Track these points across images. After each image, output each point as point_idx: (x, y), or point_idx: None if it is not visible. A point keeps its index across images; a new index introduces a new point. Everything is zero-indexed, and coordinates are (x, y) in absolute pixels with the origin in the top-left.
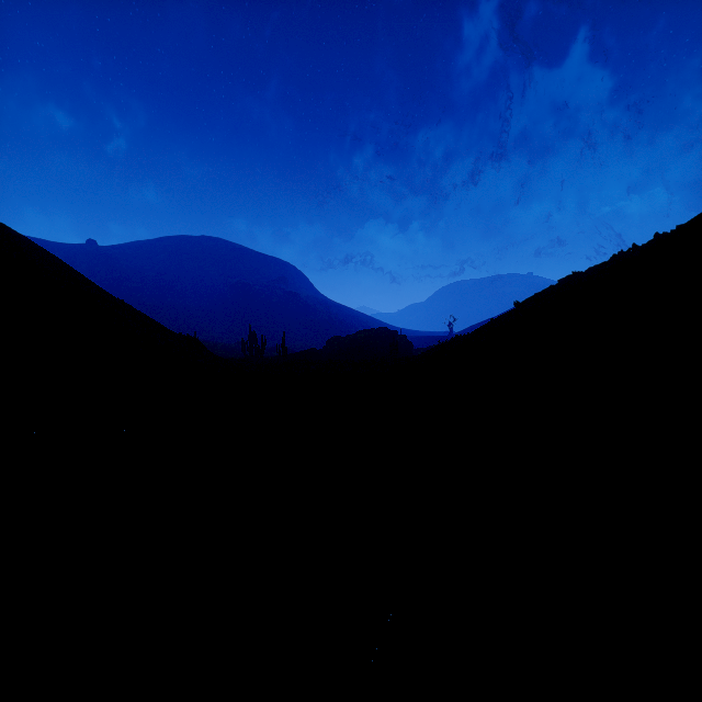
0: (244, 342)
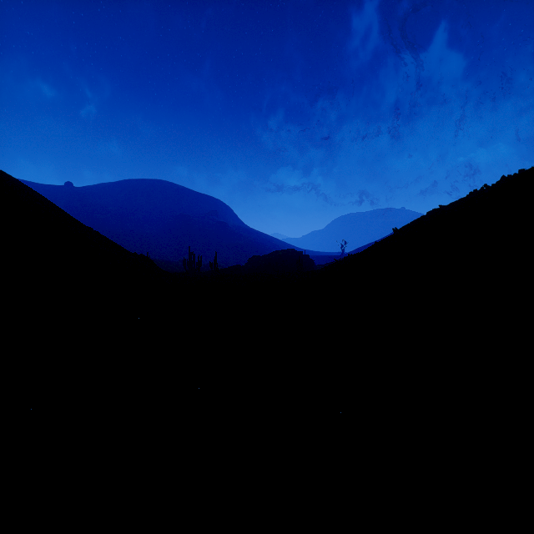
0: (185, 260)
